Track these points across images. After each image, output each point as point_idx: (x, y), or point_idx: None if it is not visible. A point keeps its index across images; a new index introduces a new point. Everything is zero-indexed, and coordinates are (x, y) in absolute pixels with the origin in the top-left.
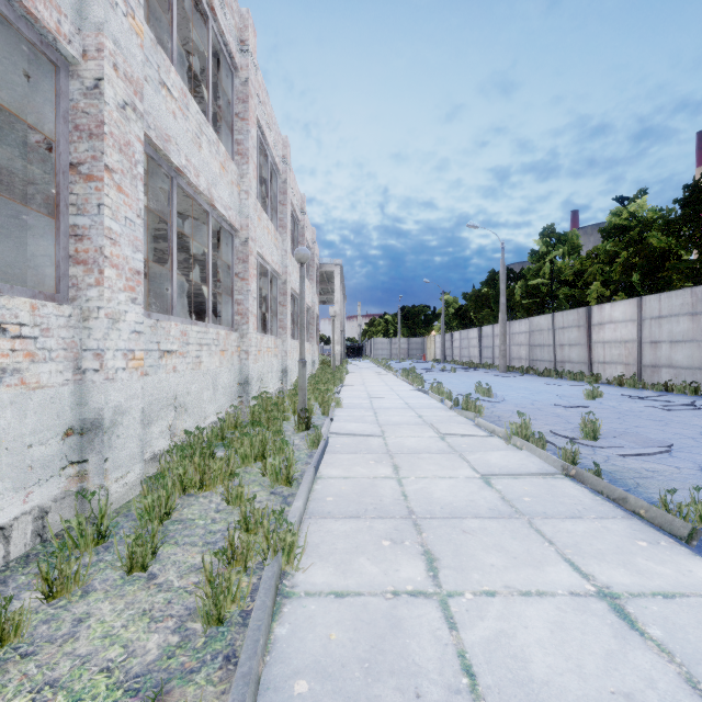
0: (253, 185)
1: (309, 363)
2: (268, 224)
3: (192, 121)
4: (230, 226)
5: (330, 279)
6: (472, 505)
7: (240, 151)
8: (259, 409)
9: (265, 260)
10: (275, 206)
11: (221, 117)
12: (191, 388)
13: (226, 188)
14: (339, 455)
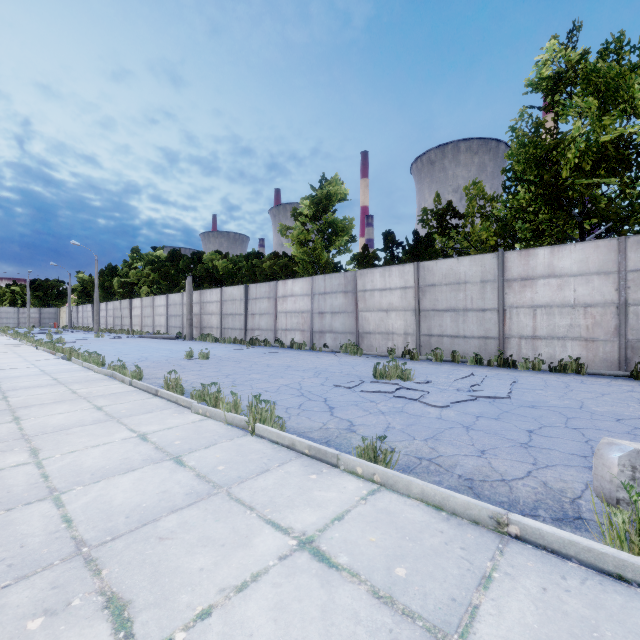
0: None
1: None
2: None
3: None
4: None
5: None
6: None
7: None
8: None
9: None
10: None
11: None
12: None
13: None
14: None
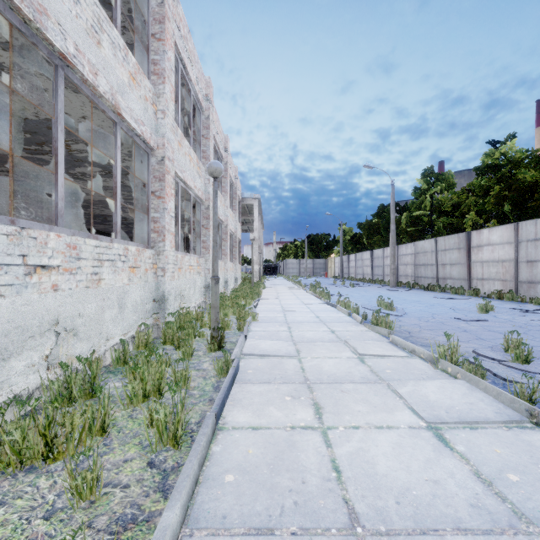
0: (171, 107)
1: (232, 279)
2: (190, 151)
3: (86, 9)
4: (145, 143)
5: (251, 211)
6: (440, 493)
7: (157, 71)
8: (175, 326)
9: (187, 185)
10: (199, 139)
11: (137, 38)
12: (84, 309)
13: (138, 101)
14: (250, 387)
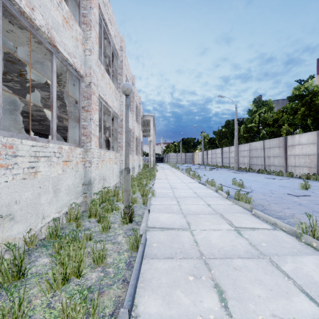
0: (96, 48)
1: (137, 166)
2: (109, 82)
3: None
4: (76, 71)
5: (148, 124)
6: None
7: (85, 22)
8: (98, 202)
9: (108, 104)
10: (116, 76)
11: None
12: (21, 197)
13: (70, 39)
14: (156, 263)
